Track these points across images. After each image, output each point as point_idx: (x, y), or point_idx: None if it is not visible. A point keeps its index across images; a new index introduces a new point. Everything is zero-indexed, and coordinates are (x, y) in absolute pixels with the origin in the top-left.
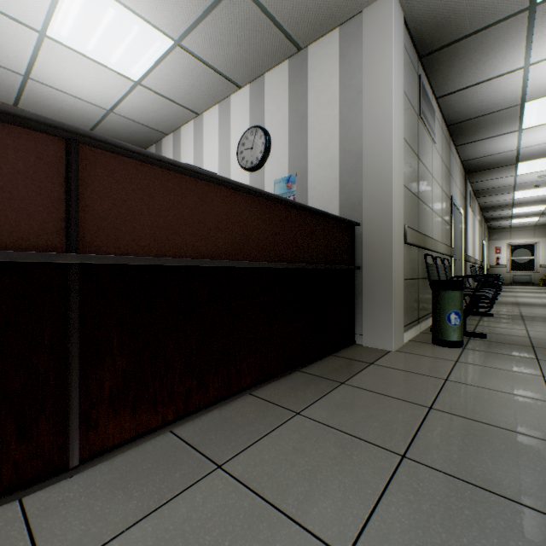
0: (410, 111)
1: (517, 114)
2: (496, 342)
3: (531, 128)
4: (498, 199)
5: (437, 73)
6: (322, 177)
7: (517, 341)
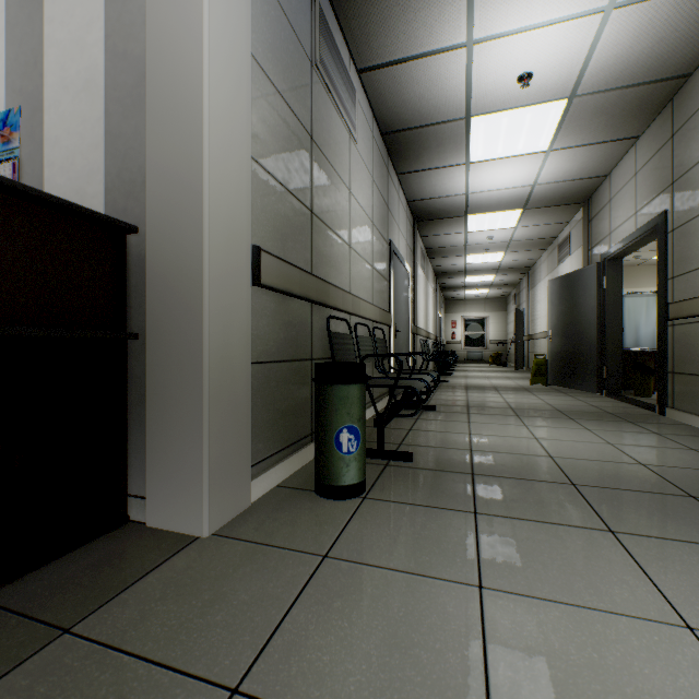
0: (287, 33)
1: (463, 135)
2: (425, 469)
3: (478, 163)
4: (452, 262)
5: (350, 11)
6: (73, 117)
7: (454, 462)
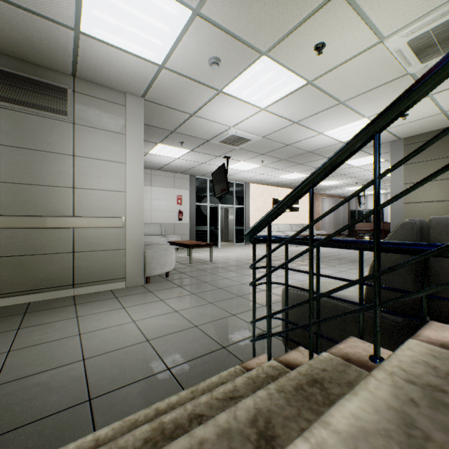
0: None
1: None
2: None
3: None
4: None
5: None
6: None
7: None
